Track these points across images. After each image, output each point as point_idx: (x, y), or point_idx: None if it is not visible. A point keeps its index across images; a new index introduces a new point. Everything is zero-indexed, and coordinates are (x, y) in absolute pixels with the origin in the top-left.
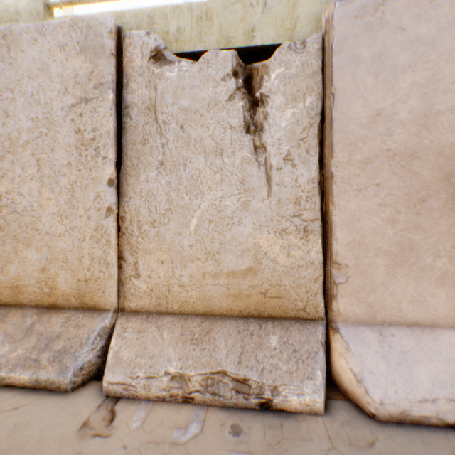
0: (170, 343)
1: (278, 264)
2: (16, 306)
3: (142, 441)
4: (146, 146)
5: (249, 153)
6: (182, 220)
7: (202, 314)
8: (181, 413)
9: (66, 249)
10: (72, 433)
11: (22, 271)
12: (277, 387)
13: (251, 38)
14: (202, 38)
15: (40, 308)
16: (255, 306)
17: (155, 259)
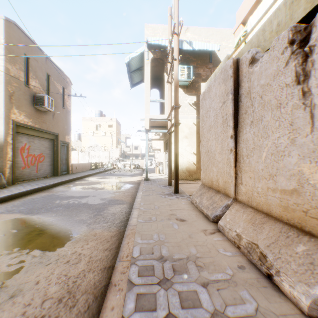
0: (243, 220)
1: (316, 190)
2: (211, 188)
3: (210, 242)
4: (246, 114)
5: (297, 100)
6: (258, 154)
7: (265, 213)
8: (231, 248)
9: (221, 168)
10: (201, 229)
11: (212, 175)
12: (279, 272)
13: None
14: (292, 17)
15: (216, 191)
16: (297, 219)
17: (247, 175)
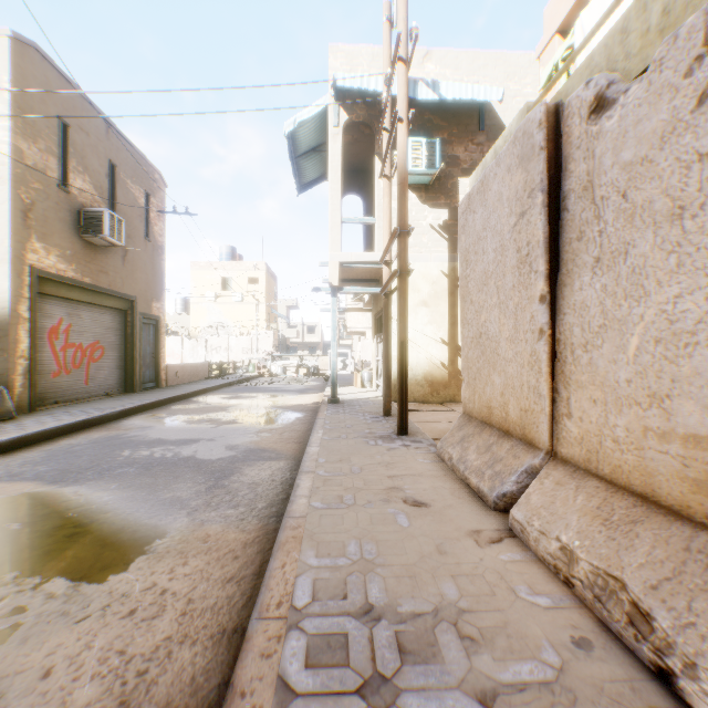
0: (578, 510)
1: None
2: (489, 425)
3: (493, 567)
4: (581, 242)
5: None
6: (617, 341)
7: (639, 495)
8: (547, 584)
9: (513, 375)
10: (466, 529)
11: (492, 393)
12: (694, 666)
13: None
14: None
15: (500, 432)
16: None
17: (586, 396)
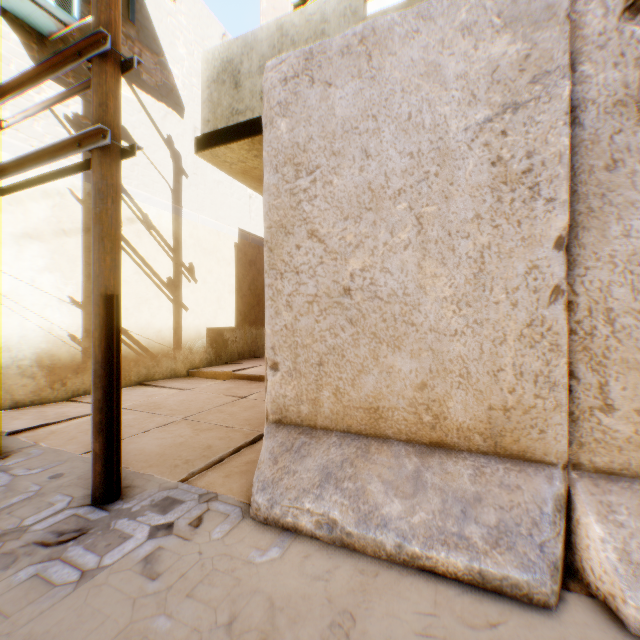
0: None
1: None
2: (374, 438)
3: None
4: (617, 173)
5: None
6: None
7: None
8: None
9: (465, 356)
10: None
11: (383, 386)
12: None
13: None
14: None
15: (414, 446)
16: None
17: None
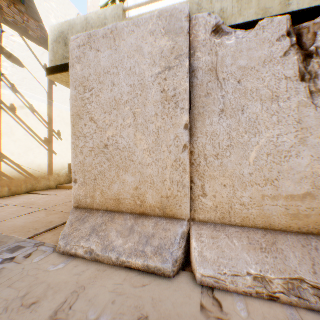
0: (242, 249)
1: None
2: (117, 212)
3: None
4: (209, 99)
5: (305, 97)
6: (242, 154)
7: (262, 228)
8: (275, 310)
9: (152, 175)
10: (198, 313)
11: (121, 189)
12: None
13: (286, 6)
14: (241, 13)
15: (133, 215)
16: (313, 225)
17: (219, 183)
